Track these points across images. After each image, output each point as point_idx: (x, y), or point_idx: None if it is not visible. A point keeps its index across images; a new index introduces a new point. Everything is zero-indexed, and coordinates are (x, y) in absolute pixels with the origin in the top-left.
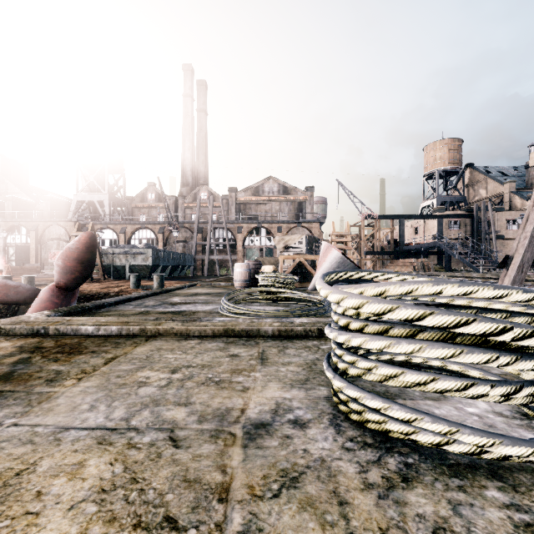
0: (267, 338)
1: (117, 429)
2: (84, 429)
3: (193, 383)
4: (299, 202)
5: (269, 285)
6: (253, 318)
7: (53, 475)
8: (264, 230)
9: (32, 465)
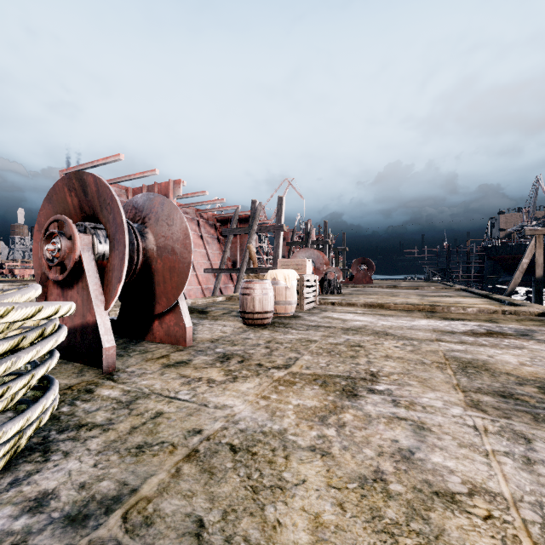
0: None
1: None
2: None
3: None
4: None
5: None
6: None
7: (342, 530)
8: None
9: None
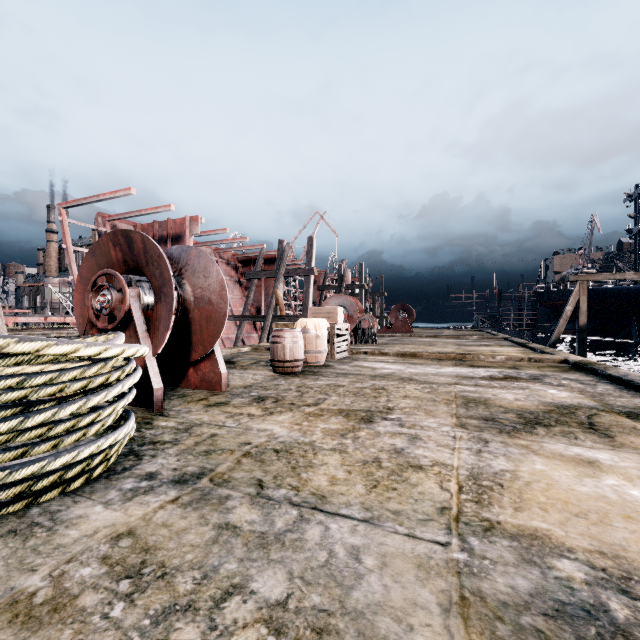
0: None
1: (312, 508)
2: (347, 516)
3: (179, 582)
4: None
5: None
6: None
7: (348, 480)
8: None
9: (371, 490)
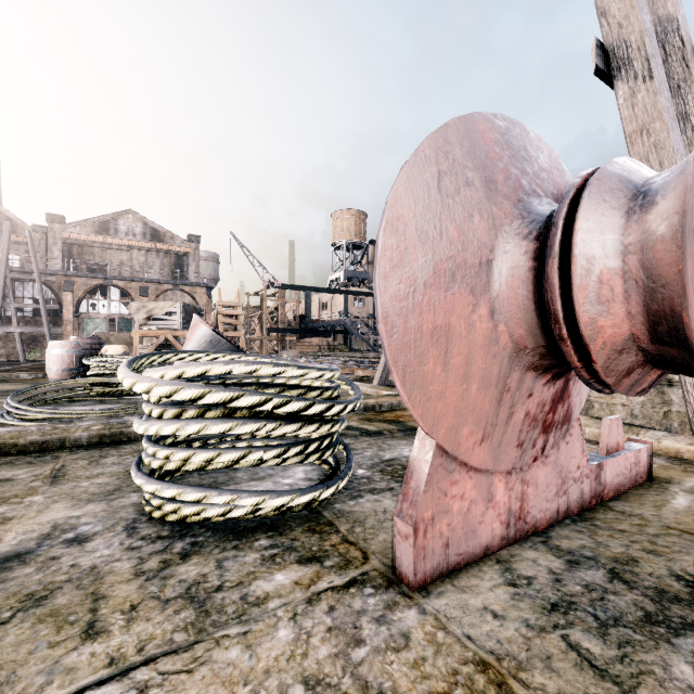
0: (78, 448)
1: None
2: None
3: None
4: (179, 255)
5: (109, 374)
6: (58, 423)
7: None
8: (116, 291)
9: None
